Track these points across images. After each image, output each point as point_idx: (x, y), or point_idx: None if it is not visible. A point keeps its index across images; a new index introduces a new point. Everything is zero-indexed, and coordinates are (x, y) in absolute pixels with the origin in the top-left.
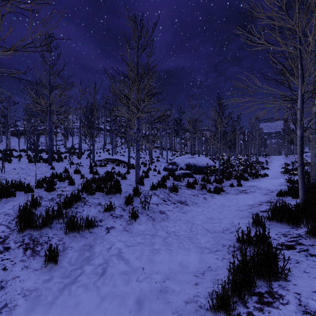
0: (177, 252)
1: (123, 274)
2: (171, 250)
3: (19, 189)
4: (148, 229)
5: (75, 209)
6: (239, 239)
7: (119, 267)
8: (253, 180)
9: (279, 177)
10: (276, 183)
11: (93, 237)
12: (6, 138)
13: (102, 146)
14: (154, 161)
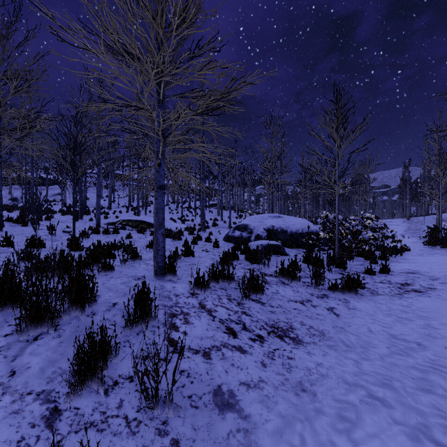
0: None
1: None
2: None
3: None
4: None
5: None
6: None
7: None
8: (393, 258)
9: (432, 252)
10: None
11: None
12: None
13: (127, 203)
14: (209, 225)
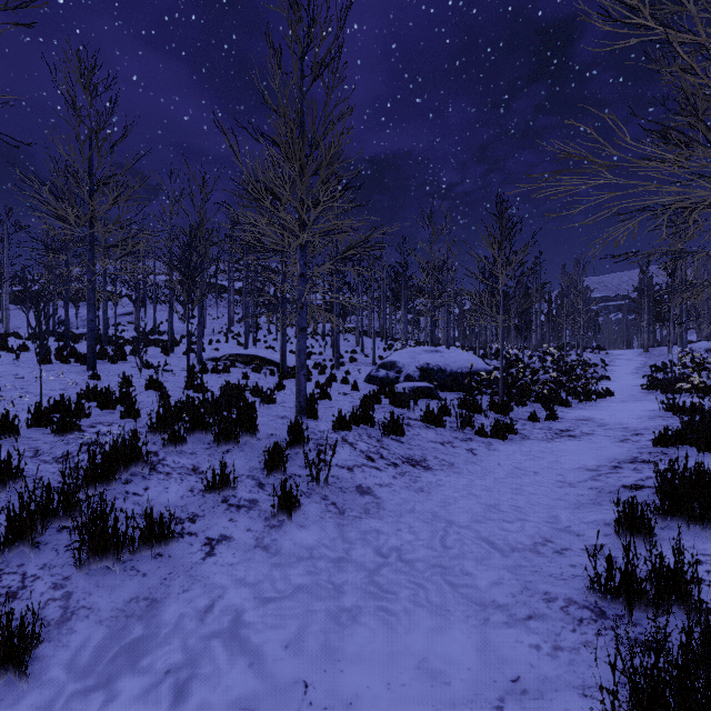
0: (409, 621)
1: (239, 709)
2: (391, 611)
3: None
4: (327, 541)
5: (122, 486)
6: (599, 583)
7: (228, 683)
8: (581, 405)
9: (641, 398)
10: (640, 413)
11: (162, 570)
12: None
13: (224, 327)
14: (345, 361)
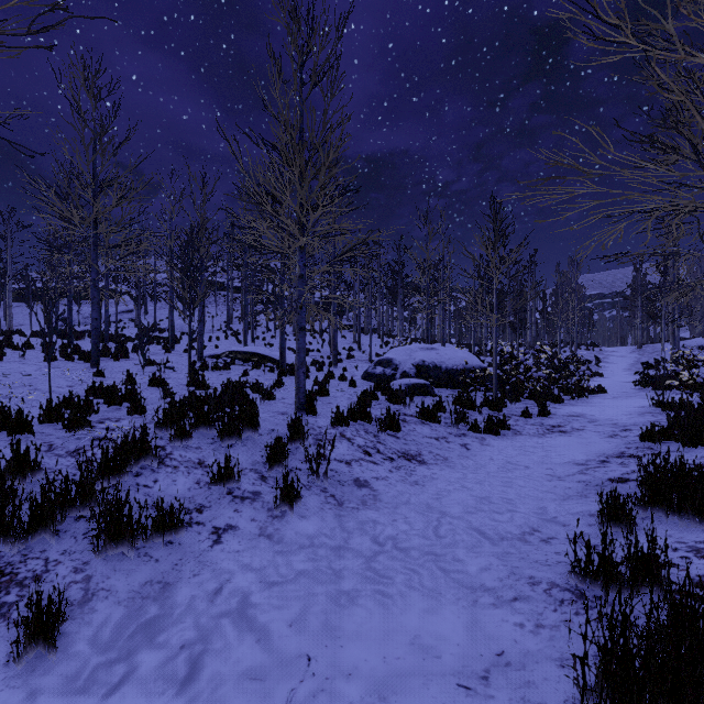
0: (404, 602)
1: (248, 679)
2: (387, 594)
3: None
4: (326, 530)
5: (133, 478)
6: (579, 567)
7: (238, 656)
8: (573, 401)
9: (632, 394)
10: (630, 410)
11: (174, 557)
12: None
13: (223, 324)
14: (342, 357)
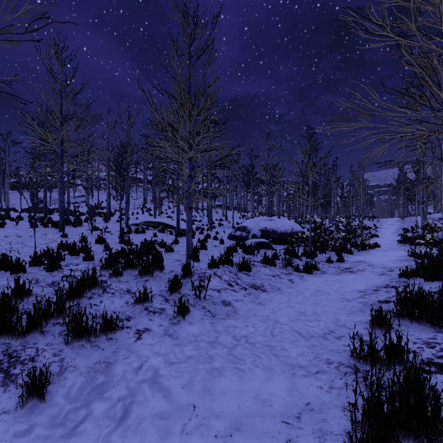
0: (251, 374)
1: (158, 418)
2: (241, 369)
3: (2, 268)
4: (205, 332)
5: (88, 300)
6: (356, 353)
7: (152, 405)
8: (359, 253)
9: (396, 248)
10: (394, 258)
11: (113, 347)
12: (1, 193)
13: (141, 204)
14: (215, 225)
